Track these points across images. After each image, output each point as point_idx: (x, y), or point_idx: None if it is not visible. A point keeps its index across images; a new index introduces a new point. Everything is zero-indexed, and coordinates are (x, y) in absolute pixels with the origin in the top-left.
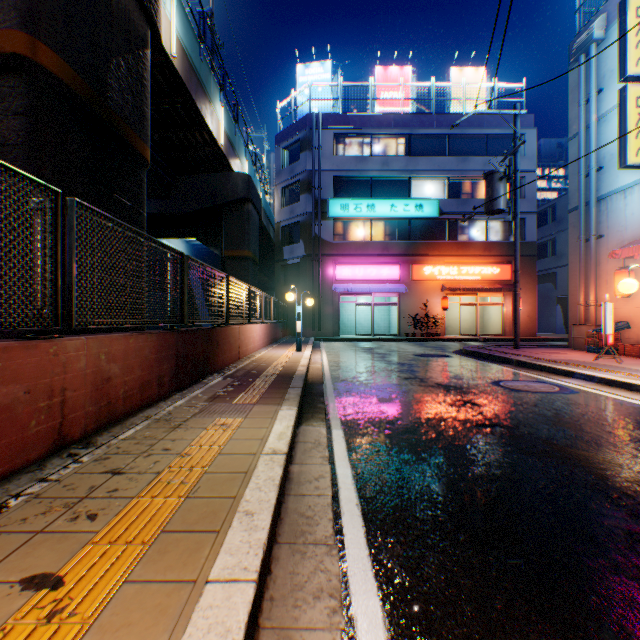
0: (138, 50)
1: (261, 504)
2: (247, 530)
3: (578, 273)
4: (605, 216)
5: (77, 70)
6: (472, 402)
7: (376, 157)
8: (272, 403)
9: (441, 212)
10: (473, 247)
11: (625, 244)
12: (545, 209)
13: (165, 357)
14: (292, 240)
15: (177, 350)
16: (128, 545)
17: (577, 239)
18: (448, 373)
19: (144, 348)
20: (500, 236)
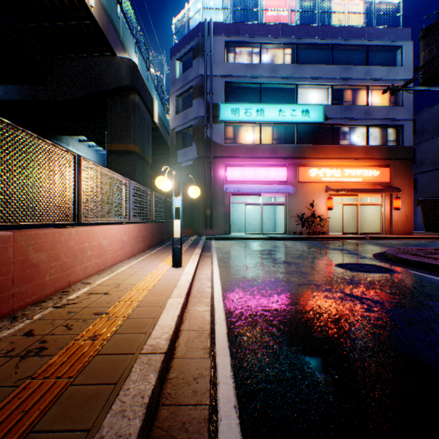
0: None
1: None
2: None
3: None
4: None
5: None
6: None
7: (265, 64)
8: None
9: (326, 117)
10: (355, 151)
11: None
12: None
13: None
14: (186, 145)
15: None
16: None
17: None
18: None
19: None
20: (378, 141)
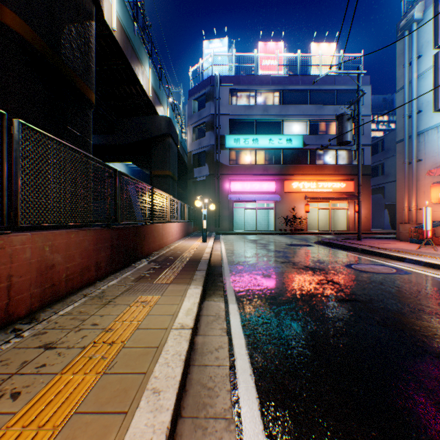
0: (85, 21)
1: (167, 381)
2: (153, 411)
3: (403, 186)
4: (423, 145)
5: (36, 31)
6: (333, 281)
7: (259, 105)
8: (183, 283)
9: (304, 144)
10: (327, 169)
11: (438, 165)
12: (376, 142)
13: (102, 248)
14: (200, 164)
15: (112, 242)
16: (39, 430)
17: (403, 162)
18: (312, 258)
19: (84, 241)
20: (346, 161)
